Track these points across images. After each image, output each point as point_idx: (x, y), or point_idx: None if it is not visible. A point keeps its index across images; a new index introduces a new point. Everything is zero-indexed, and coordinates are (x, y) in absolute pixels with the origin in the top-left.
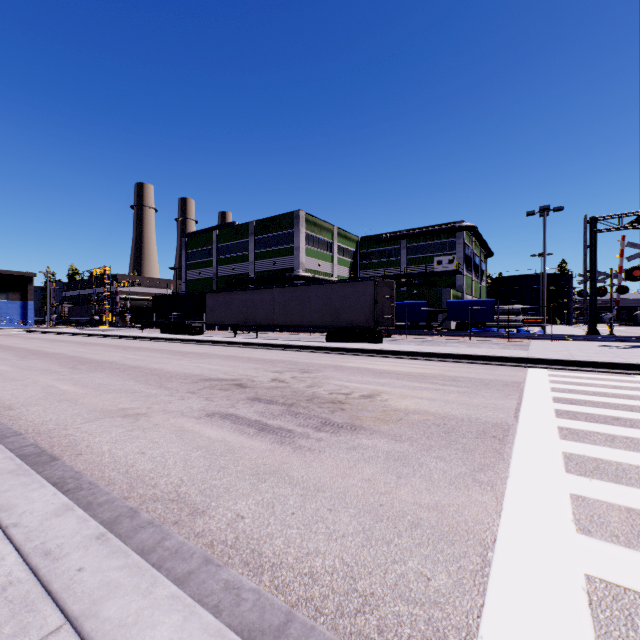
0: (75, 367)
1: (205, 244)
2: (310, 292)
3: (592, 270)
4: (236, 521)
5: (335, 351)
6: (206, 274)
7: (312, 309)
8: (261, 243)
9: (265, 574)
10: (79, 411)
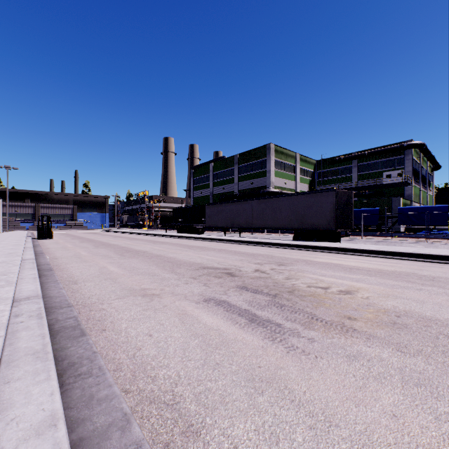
0: (122, 254)
1: (205, 173)
2: (280, 202)
3: None
4: None
5: (302, 248)
6: (205, 193)
7: (282, 215)
8: (242, 169)
9: None
10: (115, 288)
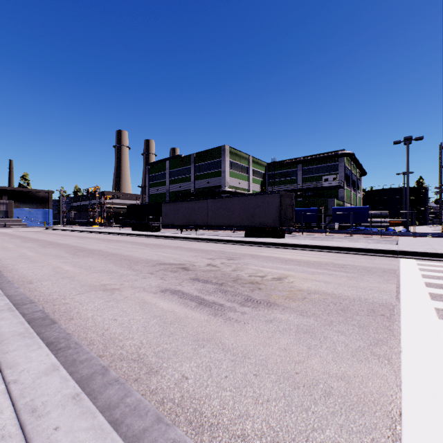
0: (75, 253)
1: (161, 170)
2: (233, 202)
3: None
4: (181, 381)
5: (251, 244)
6: (162, 190)
7: (234, 214)
8: (199, 168)
9: (205, 434)
10: (74, 285)
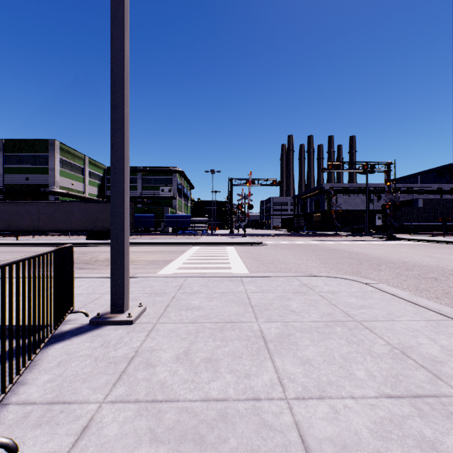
0: None
1: None
2: (73, 207)
3: (231, 203)
4: None
5: (97, 245)
6: None
7: (75, 219)
8: (11, 159)
9: None
10: None
